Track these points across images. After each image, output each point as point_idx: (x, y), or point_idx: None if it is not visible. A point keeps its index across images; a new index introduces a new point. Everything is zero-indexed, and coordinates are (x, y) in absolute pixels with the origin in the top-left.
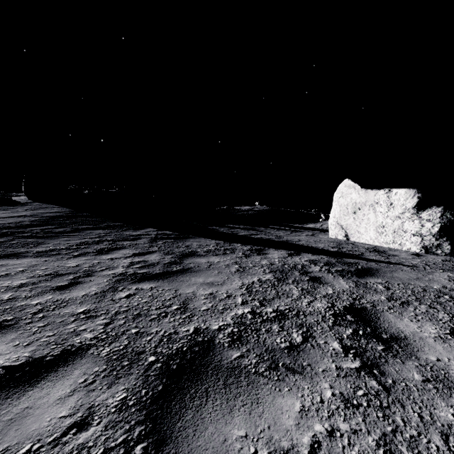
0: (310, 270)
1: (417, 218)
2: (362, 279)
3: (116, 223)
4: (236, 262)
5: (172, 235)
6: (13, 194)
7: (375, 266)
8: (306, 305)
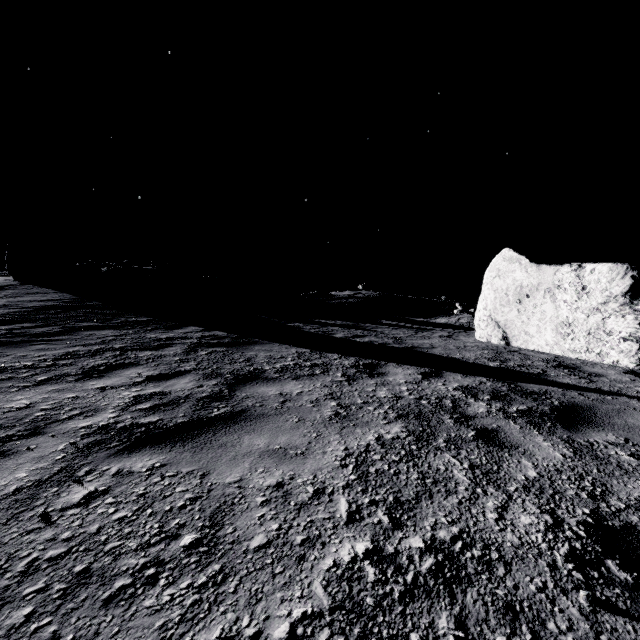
0: (470, 412)
1: (631, 311)
2: (576, 433)
3: (141, 317)
4: (332, 393)
5: (225, 339)
6: (4, 273)
7: (582, 399)
8: (497, 521)
